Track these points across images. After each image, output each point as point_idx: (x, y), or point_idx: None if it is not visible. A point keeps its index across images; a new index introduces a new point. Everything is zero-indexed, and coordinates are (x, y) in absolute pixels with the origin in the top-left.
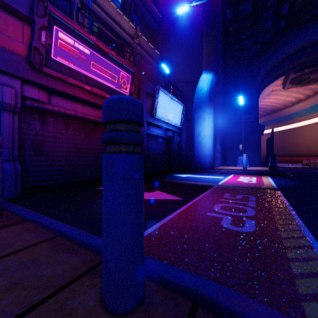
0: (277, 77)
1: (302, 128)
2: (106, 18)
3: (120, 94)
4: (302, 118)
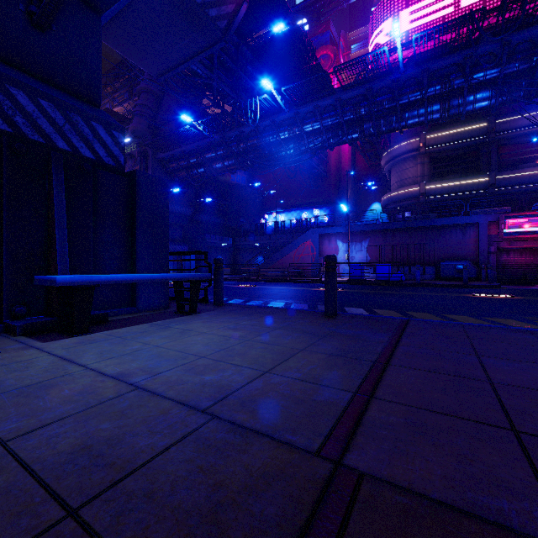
0: None
1: None
2: None
3: None
4: None
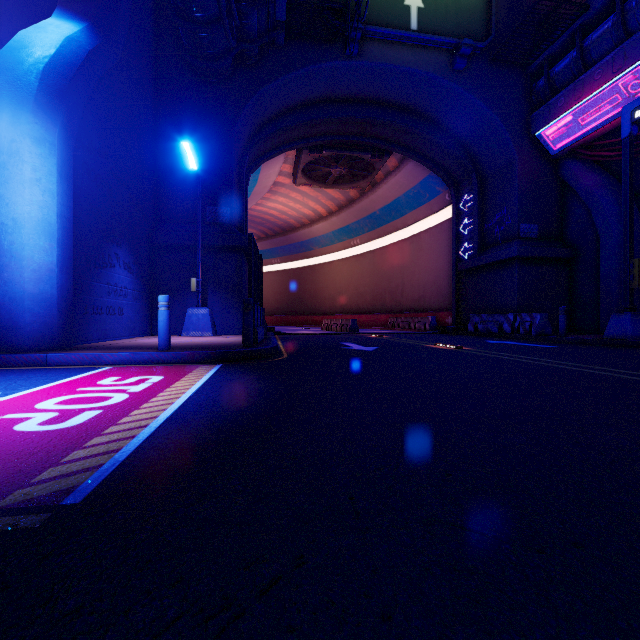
0: (281, 149)
1: (324, 267)
2: None
3: None
4: (324, 250)
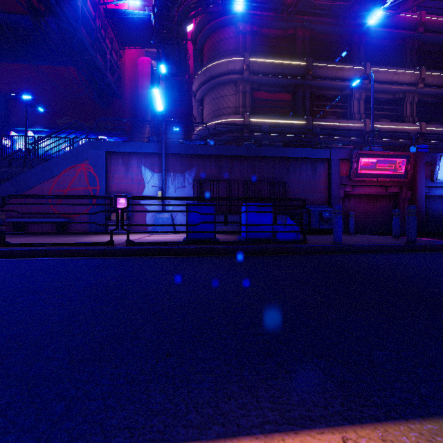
0: None
1: None
2: (381, 87)
3: (397, 175)
4: None
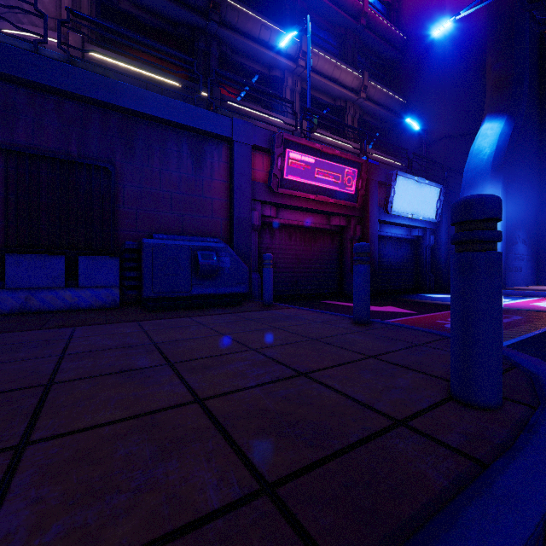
0: None
1: None
2: (320, 81)
3: (345, 194)
4: None
